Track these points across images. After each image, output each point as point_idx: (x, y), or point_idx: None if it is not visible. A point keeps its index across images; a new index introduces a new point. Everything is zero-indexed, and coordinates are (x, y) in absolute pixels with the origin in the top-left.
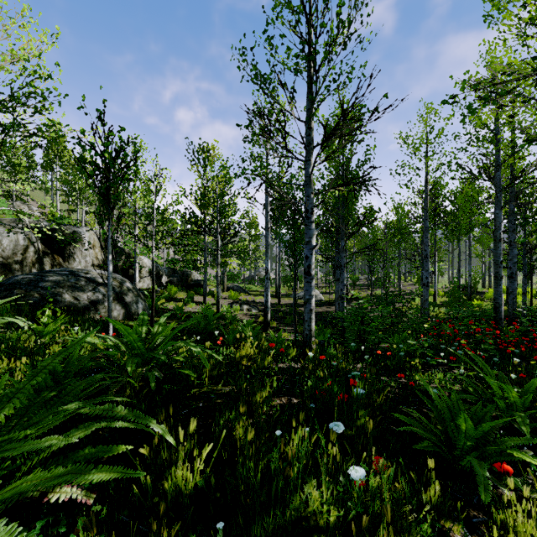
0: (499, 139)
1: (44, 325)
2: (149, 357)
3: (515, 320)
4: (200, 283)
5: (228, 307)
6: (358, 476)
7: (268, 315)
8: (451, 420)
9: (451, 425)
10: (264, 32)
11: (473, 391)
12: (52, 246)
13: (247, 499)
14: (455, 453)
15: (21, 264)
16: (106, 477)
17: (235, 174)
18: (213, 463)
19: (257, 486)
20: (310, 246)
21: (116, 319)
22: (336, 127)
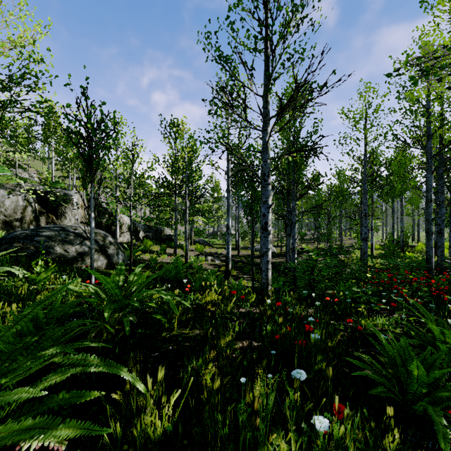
0: (430, 113)
1: (37, 274)
2: (125, 303)
3: (443, 270)
4: (172, 237)
5: (195, 258)
6: (323, 427)
7: (229, 265)
8: (402, 365)
9: (402, 370)
10: (227, 17)
11: (415, 335)
12: (47, 206)
13: (213, 450)
14: (406, 396)
15: (21, 222)
16: (72, 434)
17: (201, 142)
18: (181, 407)
19: (223, 438)
20: (267, 205)
21: (99, 268)
22: (290, 99)
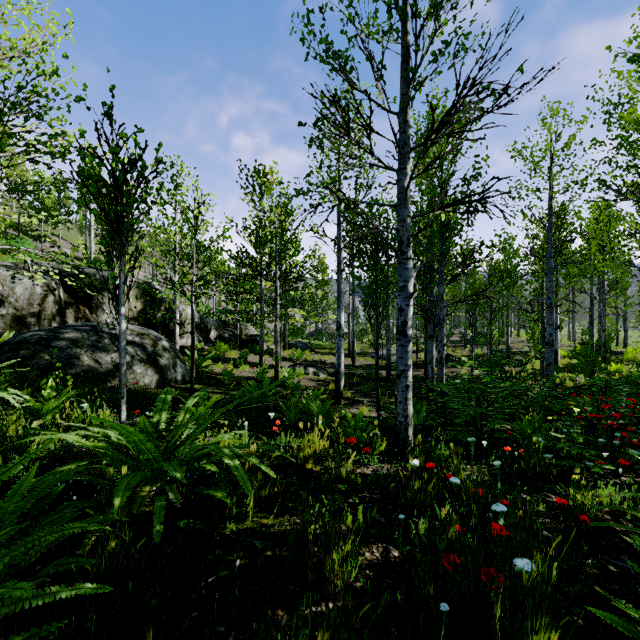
0: None
1: (44, 401)
2: None
3: None
4: (256, 339)
5: (290, 371)
6: None
7: (340, 383)
8: None
9: None
10: None
11: None
12: (77, 294)
13: None
14: None
15: (38, 317)
16: None
17: (297, 191)
18: None
19: None
20: (406, 293)
21: (147, 387)
22: (450, 110)
